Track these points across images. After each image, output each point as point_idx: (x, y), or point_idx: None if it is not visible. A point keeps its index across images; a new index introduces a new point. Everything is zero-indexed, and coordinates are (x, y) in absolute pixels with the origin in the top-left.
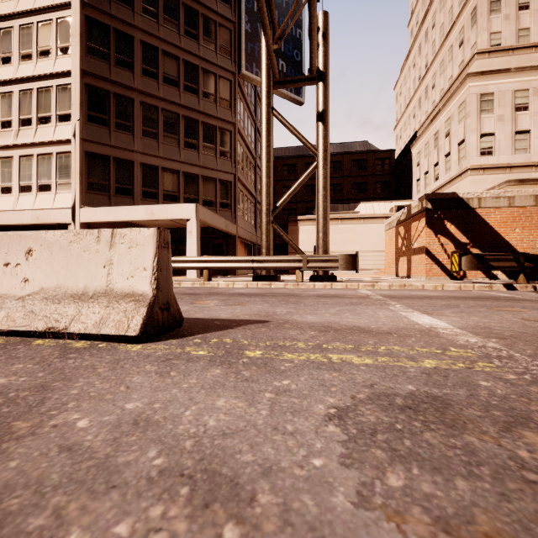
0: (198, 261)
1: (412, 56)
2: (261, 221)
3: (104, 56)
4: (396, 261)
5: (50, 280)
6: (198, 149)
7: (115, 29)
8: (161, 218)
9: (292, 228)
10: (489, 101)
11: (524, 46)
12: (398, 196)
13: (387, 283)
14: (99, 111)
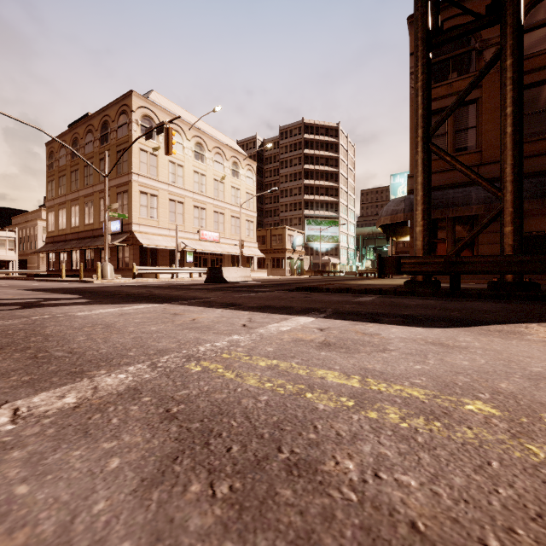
0: None
1: None
2: None
3: None
4: None
5: None
6: None
7: None
8: None
9: None
10: None
11: None
12: None
13: None
14: None
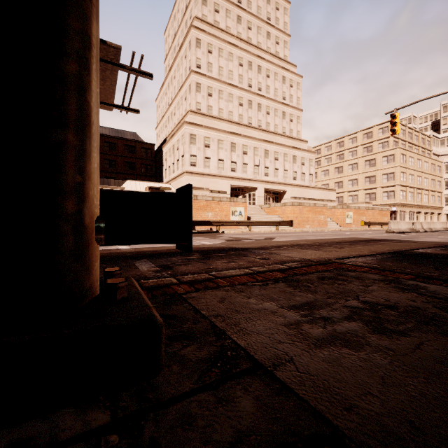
0: None
1: (165, 87)
2: None
3: None
4: None
5: None
6: None
7: None
8: None
9: None
10: (194, 138)
11: (209, 115)
12: (156, 176)
13: None
14: None
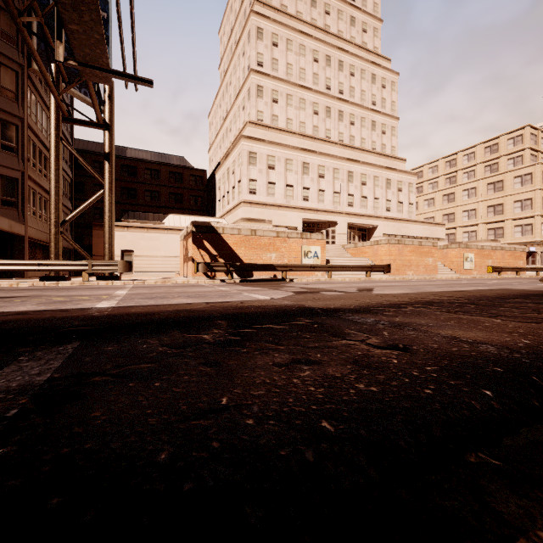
0: None
1: (219, 98)
2: (50, 231)
3: None
4: (183, 265)
5: None
6: None
7: None
8: None
9: (97, 232)
10: (254, 158)
11: (274, 127)
12: (208, 210)
13: (154, 281)
14: None
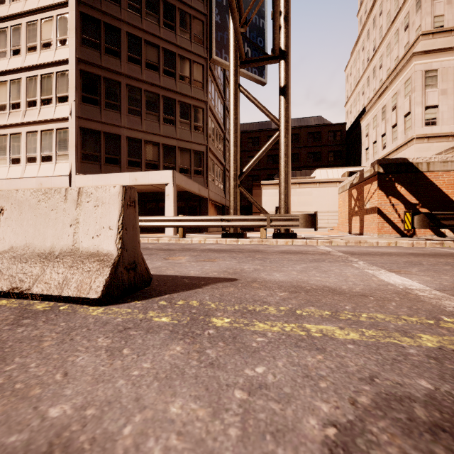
0: (174, 220)
1: (361, 41)
2: (229, 185)
3: (96, 46)
4: (349, 220)
5: (19, 239)
6: (175, 124)
7: (105, 22)
8: (143, 184)
9: (256, 191)
10: (433, 77)
11: None
12: (348, 163)
13: (344, 240)
14: (92, 93)
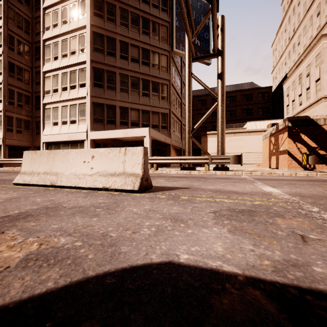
0: (151, 159)
1: (284, 25)
2: (185, 137)
3: (101, 51)
4: (269, 158)
5: (101, 168)
6: (149, 96)
7: (107, 36)
8: (131, 136)
9: (203, 139)
10: None
11: None
12: (273, 116)
13: (260, 172)
14: (99, 80)
